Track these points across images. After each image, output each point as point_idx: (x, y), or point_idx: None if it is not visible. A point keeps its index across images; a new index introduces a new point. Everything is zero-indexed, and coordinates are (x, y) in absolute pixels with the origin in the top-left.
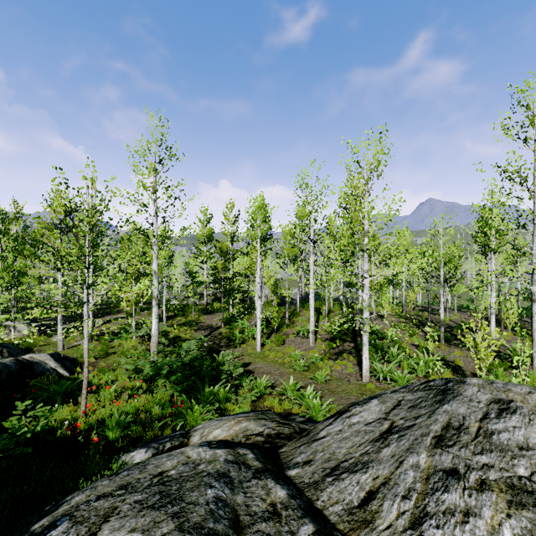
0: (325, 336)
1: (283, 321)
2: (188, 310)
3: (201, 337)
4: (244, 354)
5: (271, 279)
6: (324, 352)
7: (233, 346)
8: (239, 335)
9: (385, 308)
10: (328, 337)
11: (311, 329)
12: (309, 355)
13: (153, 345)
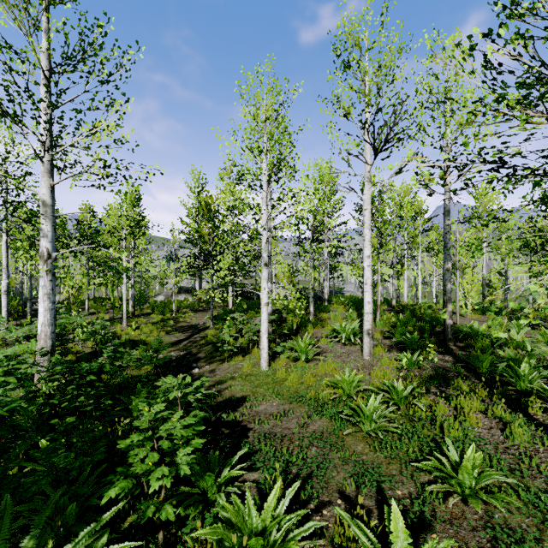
0: (384, 341)
1: (305, 317)
2: (170, 306)
3: (171, 343)
4: (236, 376)
5: (285, 270)
6: (406, 374)
7: (218, 358)
8: (228, 338)
9: (468, 298)
10: (392, 342)
11: (367, 327)
12: (381, 384)
13: (38, 357)
